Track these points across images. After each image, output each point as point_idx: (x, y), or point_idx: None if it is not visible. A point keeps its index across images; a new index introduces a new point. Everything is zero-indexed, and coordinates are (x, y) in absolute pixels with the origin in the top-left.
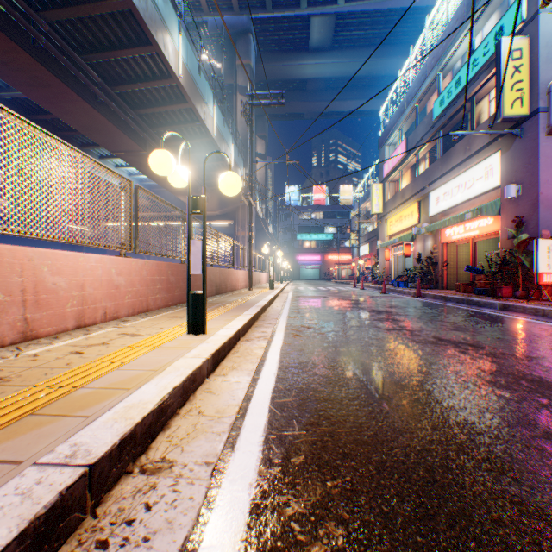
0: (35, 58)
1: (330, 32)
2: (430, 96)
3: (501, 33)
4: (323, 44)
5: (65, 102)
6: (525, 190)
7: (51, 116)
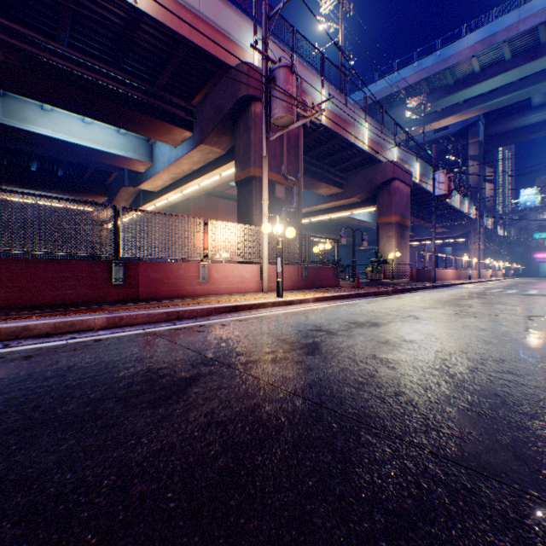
0: None
1: None
2: None
3: None
4: (544, 102)
5: None
6: None
7: None
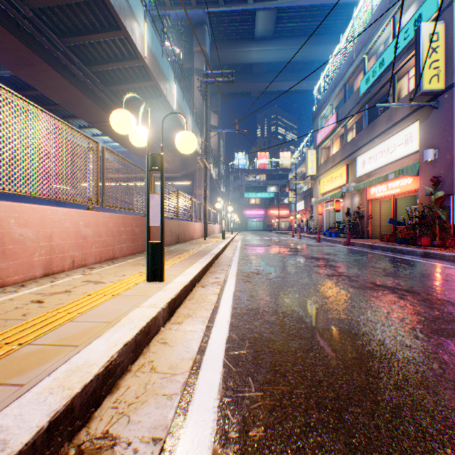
0: (20, 40)
1: (272, 24)
2: (357, 76)
3: (420, 20)
4: (266, 34)
5: (47, 79)
6: (441, 153)
7: (36, 92)
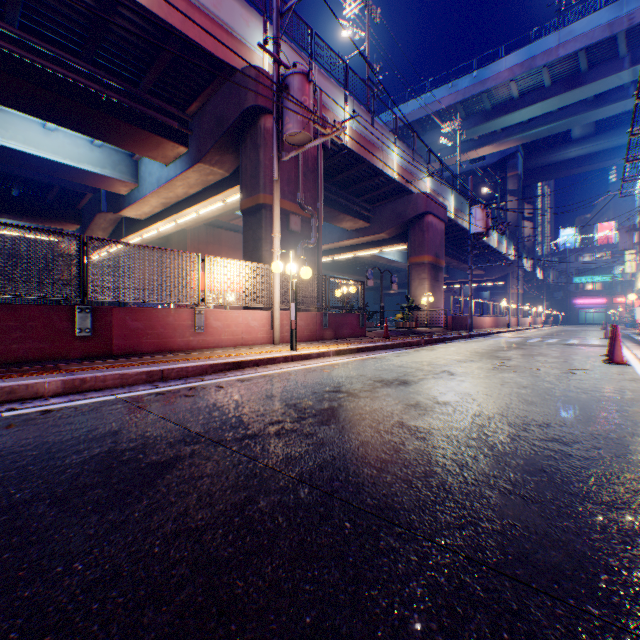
0: None
1: (590, 128)
2: None
3: None
4: (584, 135)
5: None
6: None
7: None
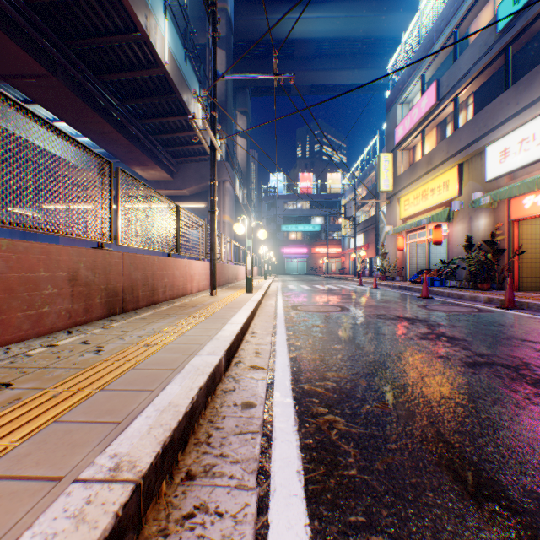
0: None
1: None
2: (480, 10)
3: None
4: None
5: None
6: None
7: None
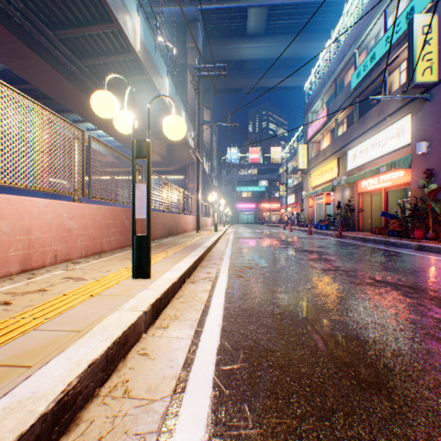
0: (11, 31)
1: (264, 21)
2: (348, 70)
3: (412, 12)
4: (257, 31)
5: (39, 72)
6: (434, 146)
7: (30, 86)
